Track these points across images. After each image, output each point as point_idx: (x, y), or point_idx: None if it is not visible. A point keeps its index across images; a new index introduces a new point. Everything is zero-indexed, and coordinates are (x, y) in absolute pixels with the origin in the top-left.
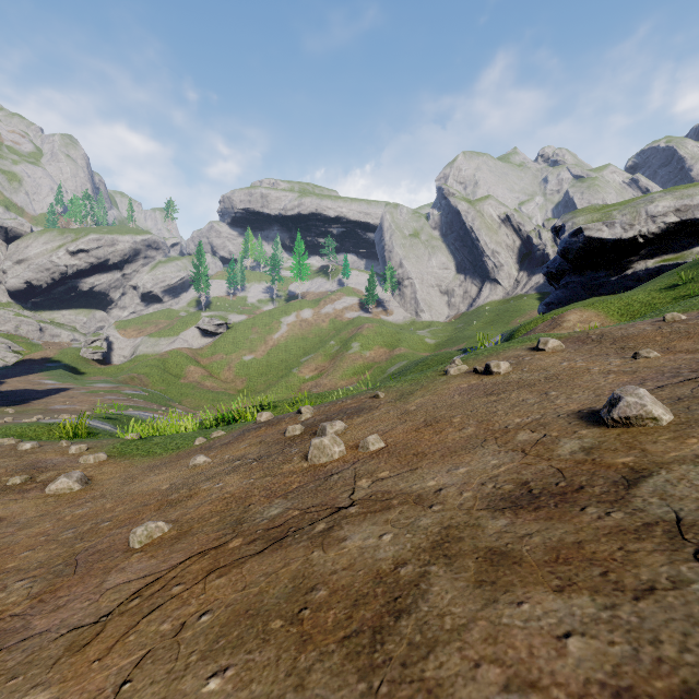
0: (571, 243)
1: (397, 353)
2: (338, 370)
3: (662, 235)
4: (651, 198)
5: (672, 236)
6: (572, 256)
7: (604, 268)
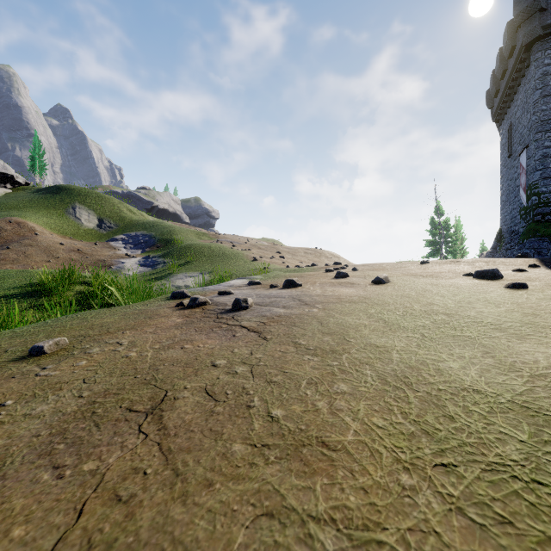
0: None
1: None
2: None
3: None
4: None
5: None
6: None
7: None
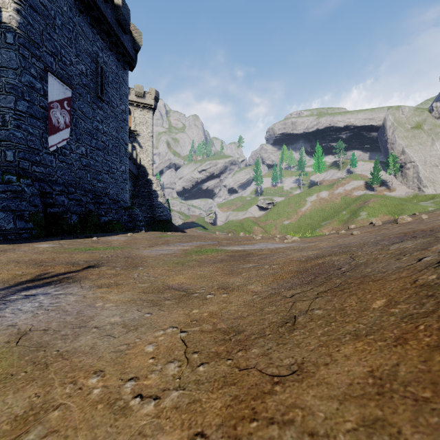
0: None
1: None
2: None
3: None
4: None
5: None
6: None
7: None
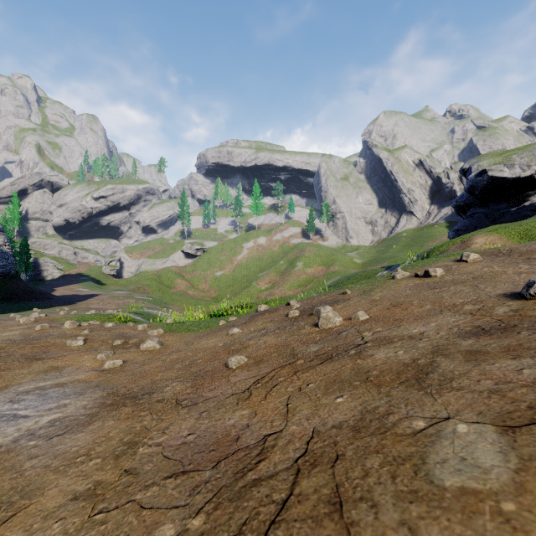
0: (477, 181)
1: (332, 270)
2: (286, 283)
3: None
4: None
5: None
6: (478, 192)
7: (505, 201)
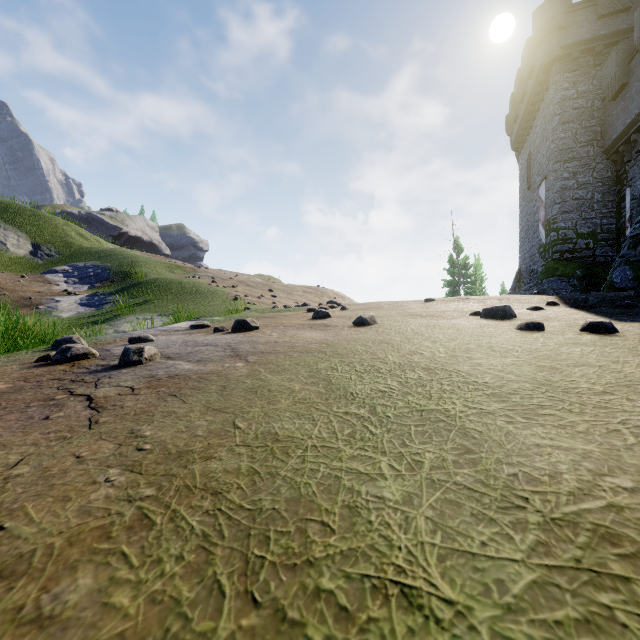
0: None
1: None
2: None
3: None
4: None
5: None
6: None
7: None
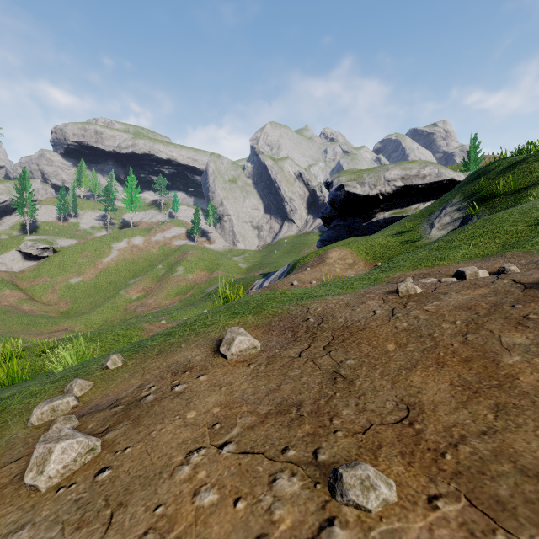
0: (337, 195)
1: (215, 275)
2: (163, 291)
3: (393, 195)
4: (387, 167)
5: (399, 196)
6: (337, 205)
7: (358, 216)
